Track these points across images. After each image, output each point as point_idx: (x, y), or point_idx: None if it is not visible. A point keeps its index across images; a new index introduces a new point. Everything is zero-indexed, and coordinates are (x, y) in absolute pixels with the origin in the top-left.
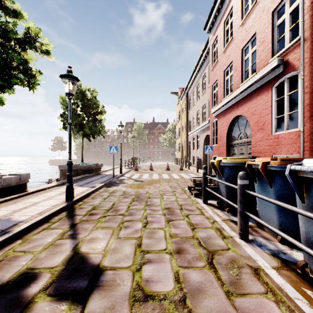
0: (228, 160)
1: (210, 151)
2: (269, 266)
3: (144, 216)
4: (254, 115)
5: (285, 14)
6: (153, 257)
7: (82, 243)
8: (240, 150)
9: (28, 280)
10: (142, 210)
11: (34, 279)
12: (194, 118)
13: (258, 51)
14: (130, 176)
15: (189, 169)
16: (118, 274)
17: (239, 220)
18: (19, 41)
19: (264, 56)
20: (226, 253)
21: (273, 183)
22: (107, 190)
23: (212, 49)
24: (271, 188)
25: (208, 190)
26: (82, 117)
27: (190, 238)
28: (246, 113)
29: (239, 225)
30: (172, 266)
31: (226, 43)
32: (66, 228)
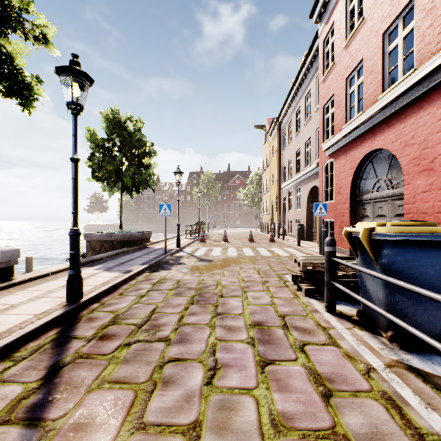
0: (393, 229)
1: (322, 211)
2: None
3: (209, 346)
4: (409, 145)
5: None
6: None
7: None
8: (377, 210)
9: None
10: (207, 328)
11: None
12: (292, 162)
13: (421, 29)
14: (192, 251)
15: (284, 241)
16: None
17: None
18: None
19: (435, 35)
20: None
21: None
22: (150, 277)
23: (323, 48)
24: None
25: (338, 287)
26: (120, 160)
27: (326, 439)
28: (393, 144)
29: None
30: None
31: (349, 32)
32: (34, 381)
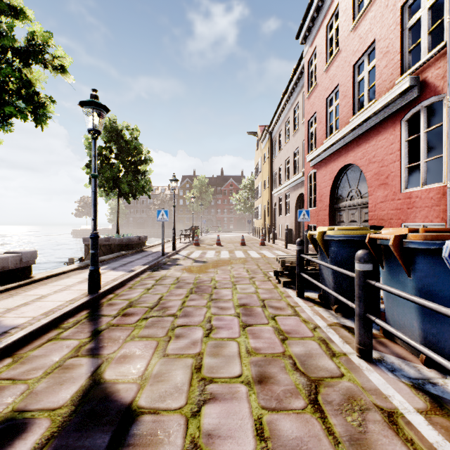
0: (337, 232)
1: (305, 217)
2: (412, 408)
3: (206, 318)
4: (372, 163)
5: (422, 10)
6: (220, 391)
7: (108, 365)
8: (350, 216)
9: (10, 433)
10: (204, 308)
11: (22, 430)
12: (282, 169)
13: (379, 67)
14: (187, 254)
15: (274, 244)
16: (161, 422)
17: (357, 327)
18: (19, 52)
19: (389, 75)
20: (339, 383)
21: (413, 269)
22: (152, 275)
23: (308, 67)
24: (408, 276)
25: (304, 276)
26: (118, 167)
27: (278, 357)
28: (360, 161)
29: (358, 336)
30: (252, 407)
31: (329, 57)
32: (85, 338)
